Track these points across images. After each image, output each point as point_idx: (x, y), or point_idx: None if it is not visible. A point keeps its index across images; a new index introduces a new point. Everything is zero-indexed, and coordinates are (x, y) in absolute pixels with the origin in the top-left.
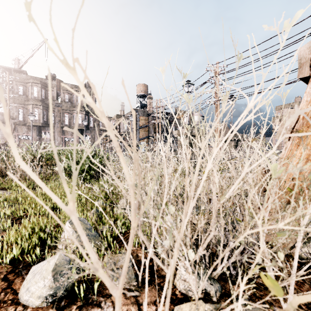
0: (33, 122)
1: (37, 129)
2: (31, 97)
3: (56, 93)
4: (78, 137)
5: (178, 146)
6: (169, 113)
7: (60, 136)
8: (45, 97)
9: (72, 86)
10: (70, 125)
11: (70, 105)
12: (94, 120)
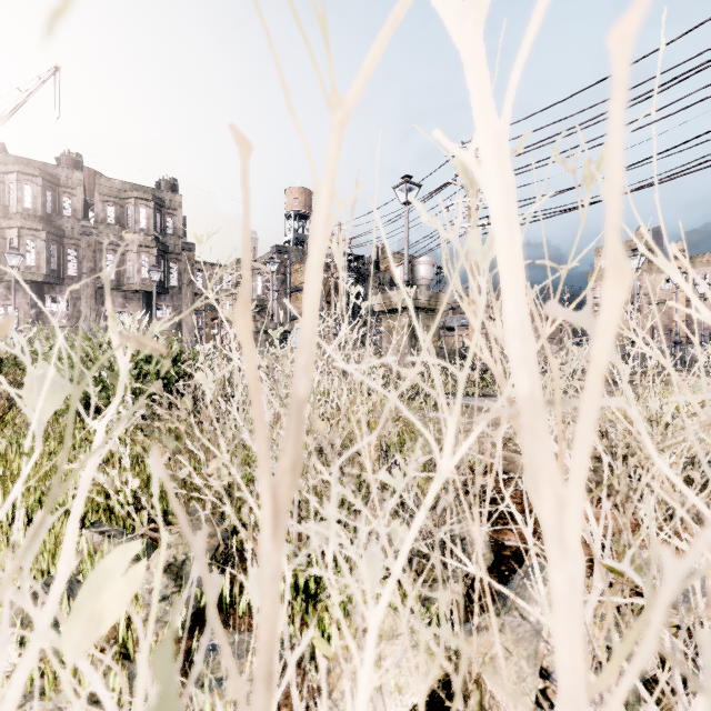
0: (22, 271)
1: (33, 290)
2: (17, 210)
3: (82, 201)
4: (140, 312)
5: (383, 332)
6: (361, 258)
7: (95, 309)
8: (54, 212)
9: (124, 185)
10: (120, 282)
11: (120, 233)
12: (180, 270)
